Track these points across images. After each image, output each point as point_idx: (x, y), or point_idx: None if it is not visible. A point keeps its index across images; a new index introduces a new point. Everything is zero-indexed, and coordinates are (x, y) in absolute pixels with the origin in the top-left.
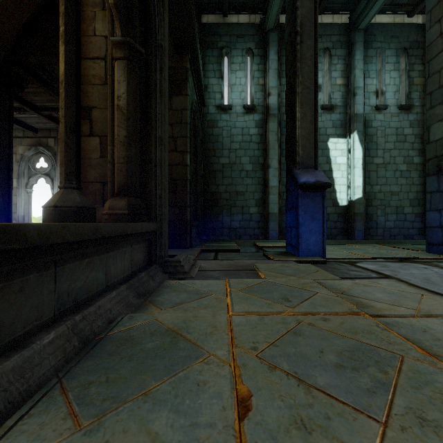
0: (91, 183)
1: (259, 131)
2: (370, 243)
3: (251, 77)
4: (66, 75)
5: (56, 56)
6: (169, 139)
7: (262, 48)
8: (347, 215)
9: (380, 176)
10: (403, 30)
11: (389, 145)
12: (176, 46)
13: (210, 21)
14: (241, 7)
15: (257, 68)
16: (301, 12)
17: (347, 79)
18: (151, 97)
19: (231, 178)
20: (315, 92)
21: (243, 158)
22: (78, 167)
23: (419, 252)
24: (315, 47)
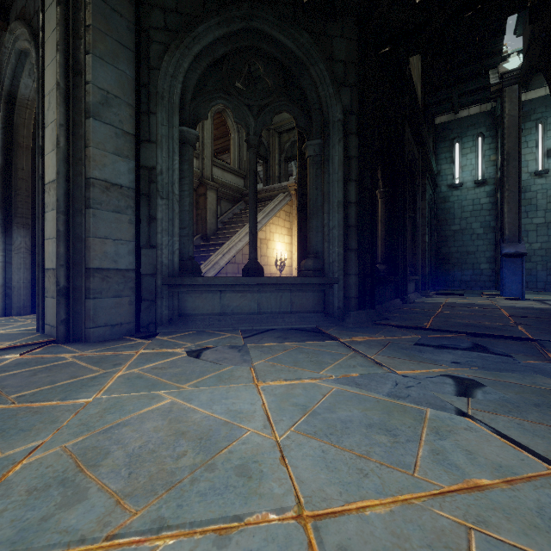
0: None
1: (490, 200)
2: None
3: (482, 156)
4: None
5: None
6: None
7: (493, 130)
8: None
9: None
10: None
11: None
12: None
13: (442, 121)
14: (471, 103)
15: (488, 147)
16: (507, 146)
17: None
18: (416, 230)
19: (462, 241)
20: (518, 194)
21: (474, 224)
22: None
23: None
24: (519, 166)
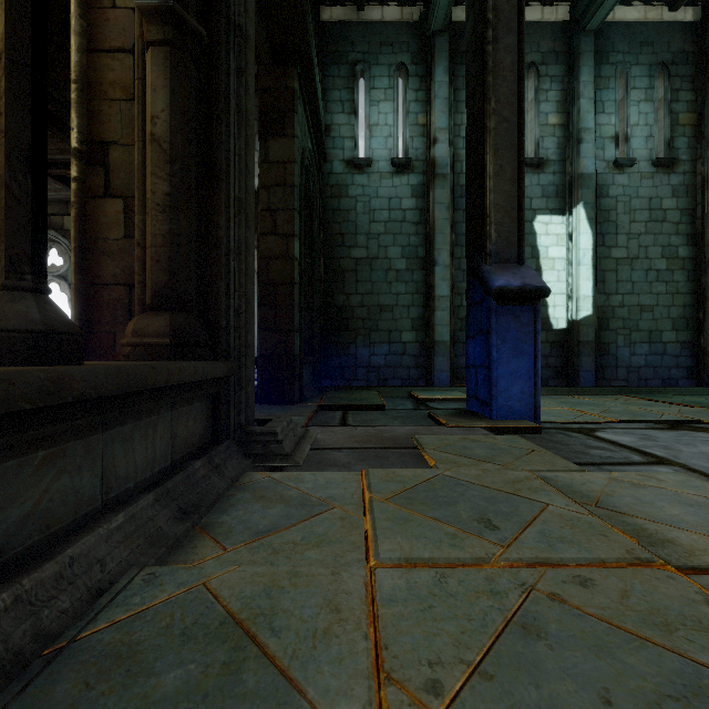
0: (106, 285)
1: (417, 203)
2: (608, 392)
3: (404, 112)
4: (8, 40)
5: (66, 68)
6: (263, 213)
7: (423, 64)
8: (567, 345)
9: (622, 280)
10: (662, 33)
11: (637, 227)
12: (275, 52)
13: (336, 17)
14: None
15: (414, 96)
16: None
17: (567, 115)
18: (219, 120)
19: (371, 283)
20: (519, 128)
21: (392, 248)
22: (40, 243)
23: (698, 410)
24: (521, 48)
